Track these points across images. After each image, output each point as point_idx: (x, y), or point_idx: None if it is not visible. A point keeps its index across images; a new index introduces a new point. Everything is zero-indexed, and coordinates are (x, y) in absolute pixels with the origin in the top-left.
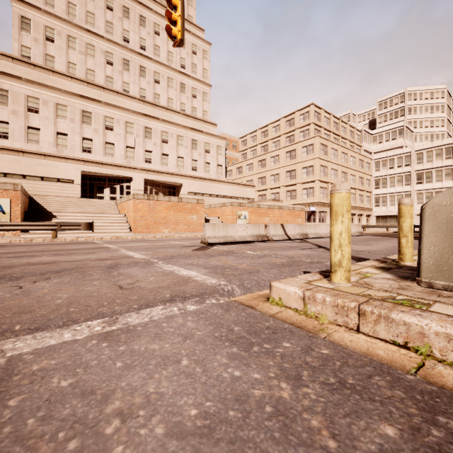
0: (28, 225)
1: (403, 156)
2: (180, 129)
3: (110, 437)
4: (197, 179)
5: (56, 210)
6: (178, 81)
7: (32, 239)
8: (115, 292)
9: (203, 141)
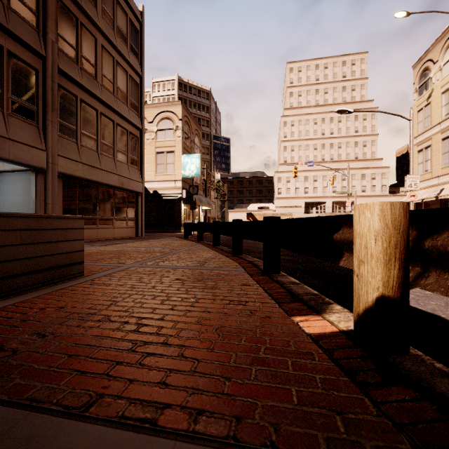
0: None
1: None
2: (353, 171)
3: None
4: (365, 197)
5: None
6: (352, 142)
7: None
8: None
9: (370, 173)
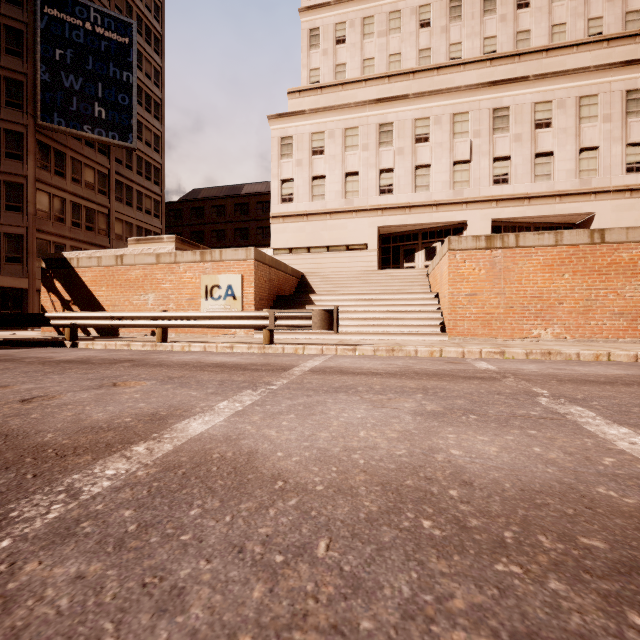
0: (228, 317)
1: None
2: (588, 80)
3: None
4: None
5: (327, 293)
6: None
7: (232, 345)
8: None
9: None
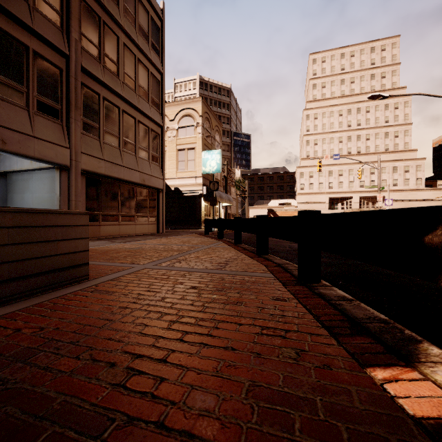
0: None
1: None
2: (383, 163)
3: None
4: (397, 191)
5: None
6: (382, 133)
7: None
8: None
9: (402, 166)
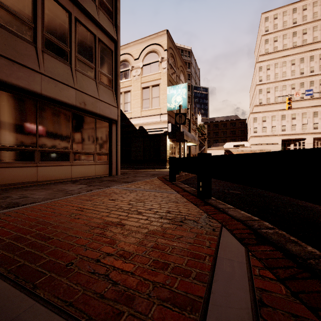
0: None
1: None
2: None
3: None
4: None
5: None
6: None
7: None
8: None
9: None
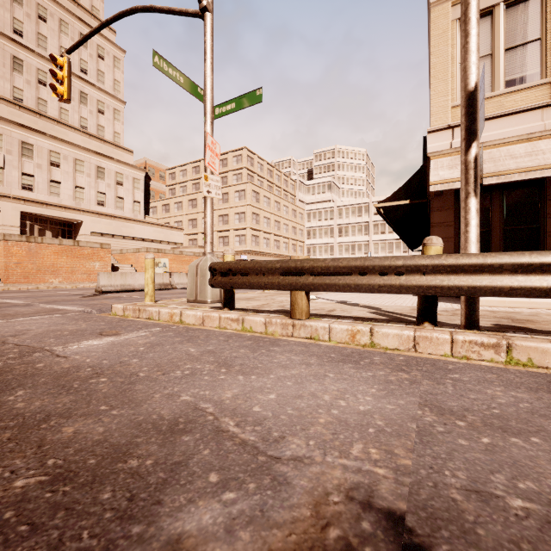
0: None
1: (329, 210)
2: (80, 152)
3: (18, 328)
4: (104, 216)
5: None
6: (76, 88)
7: None
8: (4, 315)
9: (114, 171)
